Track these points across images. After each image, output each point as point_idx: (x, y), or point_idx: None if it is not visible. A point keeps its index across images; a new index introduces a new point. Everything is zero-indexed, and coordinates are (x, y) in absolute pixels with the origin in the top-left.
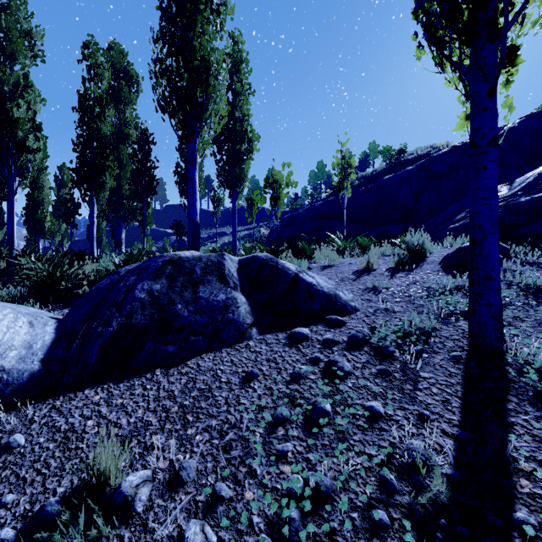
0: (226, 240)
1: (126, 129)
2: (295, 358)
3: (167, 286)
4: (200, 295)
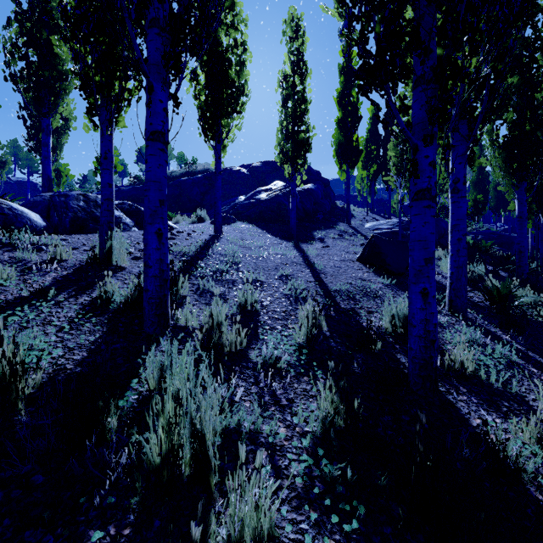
0: None
1: None
2: None
3: (86, 205)
4: None
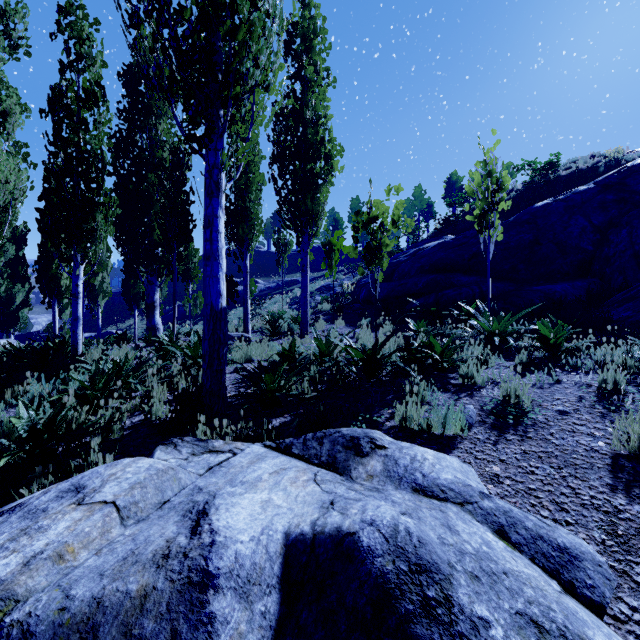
0: (297, 292)
1: (159, 152)
2: None
3: None
4: None
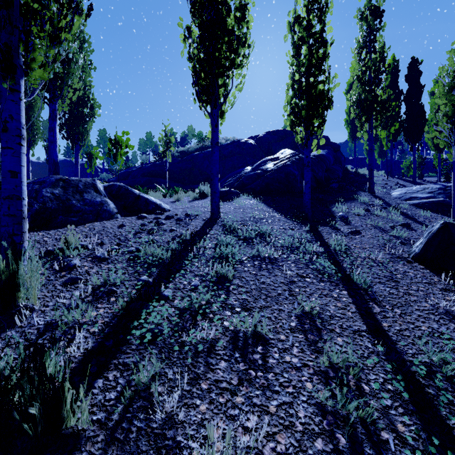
0: None
1: None
2: (141, 222)
3: (63, 192)
4: (85, 197)
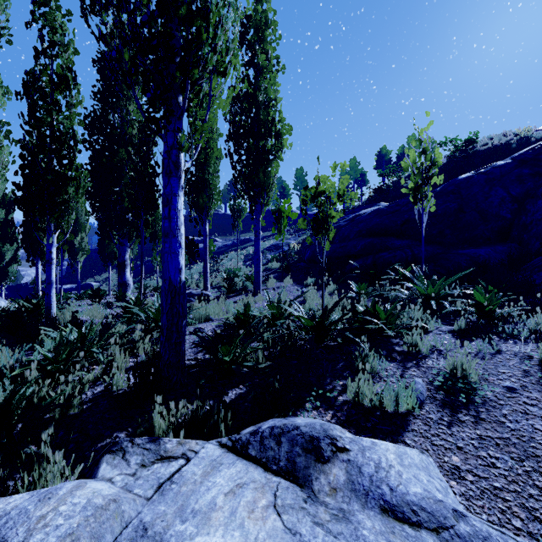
0: (250, 250)
1: (129, 130)
2: None
3: None
4: None
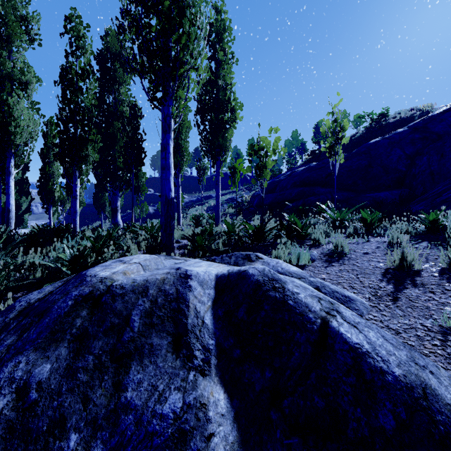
0: (211, 203)
1: (120, 107)
2: None
3: (63, 368)
4: (127, 396)
